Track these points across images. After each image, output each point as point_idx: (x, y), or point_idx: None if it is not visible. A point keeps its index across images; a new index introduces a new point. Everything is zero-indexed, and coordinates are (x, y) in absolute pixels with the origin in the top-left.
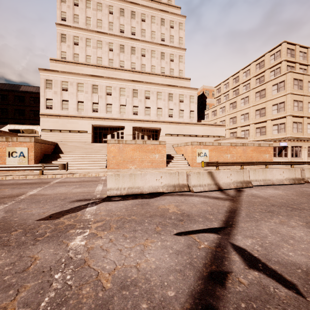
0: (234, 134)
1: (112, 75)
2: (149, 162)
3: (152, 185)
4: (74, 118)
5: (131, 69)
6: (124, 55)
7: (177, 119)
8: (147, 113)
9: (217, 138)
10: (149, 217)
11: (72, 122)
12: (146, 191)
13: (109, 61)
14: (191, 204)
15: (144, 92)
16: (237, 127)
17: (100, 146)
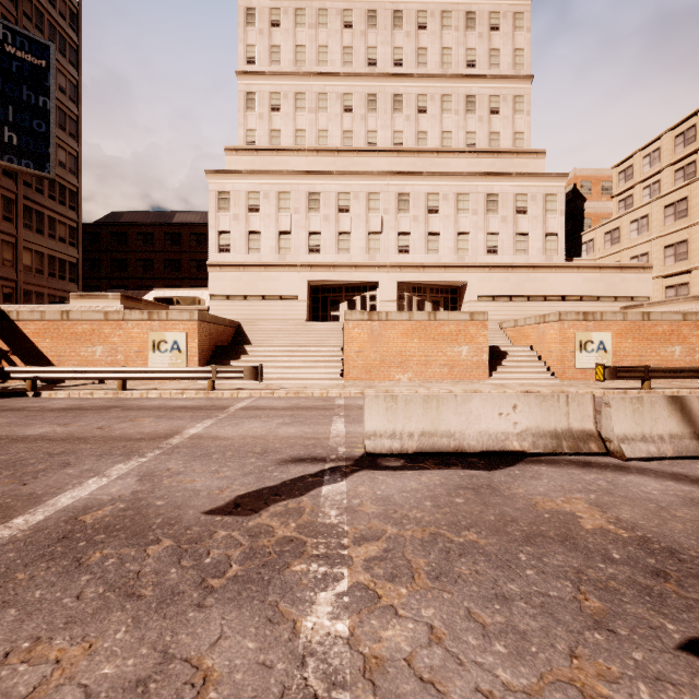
0: (681, 291)
1: (351, 167)
2: (444, 367)
3: (487, 430)
4: (271, 270)
5: (395, 147)
6: (378, 117)
7: (510, 257)
8: (431, 247)
9: (627, 303)
10: (524, 541)
11: (269, 277)
12: (470, 445)
13: (343, 137)
14: (646, 502)
15: (424, 198)
16: (691, 269)
17: (327, 327)
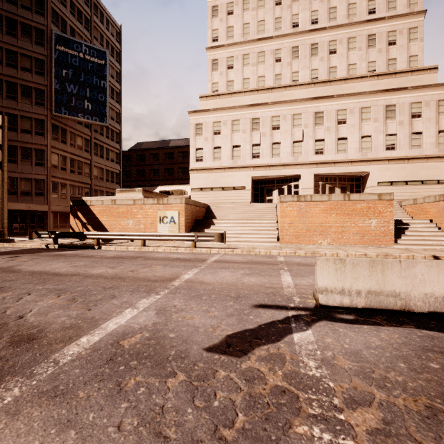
0: None
1: (280, 98)
2: (356, 235)
3: (432, 293)
4: (228, 171)
5: (312, 80)
6: (299, 62)
7: (405, 152)
8: (340, 148)
9: None
10: None
11: (226, 176)
12: (417, 305)
13: (275, 79)
14: None
15: (334, 114)
16: None
17: (265, 207)
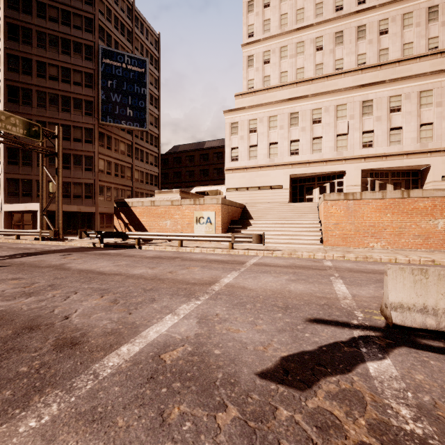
0: None
1: (322, 90)
2: (418, 237)
3: None
4: (264, 169)
5: (358, 66)
6: (343, 47)
7: None
8: (393, 139)
9: None
10: None
11: (262, 174)
12: None
13: (315, 69)
14: None
15: (386, 101)
16: None
17: (305, 206)
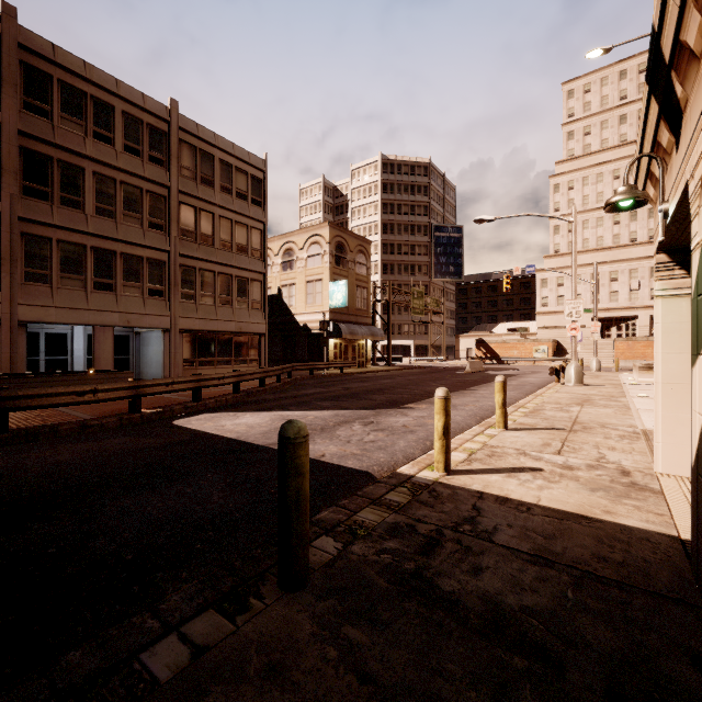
0: None
1: (618, 255)
2: None
3: None
4: None
5: (649, 240)
6: (637, 223)
7: None
8: None
9: None
10: None
11: None
12: None
13: (613, 238)
14: None
15: None
16: None
17: (604, 342)
